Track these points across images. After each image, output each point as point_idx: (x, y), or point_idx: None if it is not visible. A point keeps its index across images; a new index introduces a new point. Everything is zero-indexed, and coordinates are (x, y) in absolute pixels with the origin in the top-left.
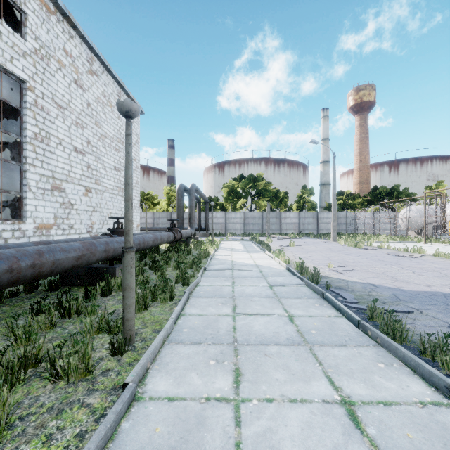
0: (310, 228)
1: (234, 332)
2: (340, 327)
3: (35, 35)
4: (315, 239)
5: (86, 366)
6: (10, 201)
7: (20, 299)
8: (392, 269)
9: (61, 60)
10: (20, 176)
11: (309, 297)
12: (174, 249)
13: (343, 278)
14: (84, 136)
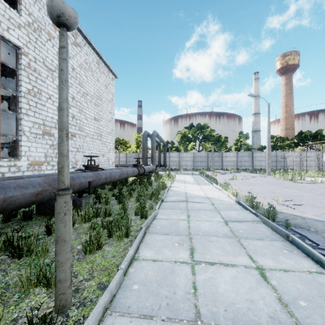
0: (246, 165)
1: (195, 295)
2: None
3: (28, 11)
4: (251, 173)
5: None
6: (11, 143)
7: None
8: None
9: (51, 33)
10: (16, 123)
11: (271, 238)
12: (139, 182)
13: (297, 214)
14: (70, 93)
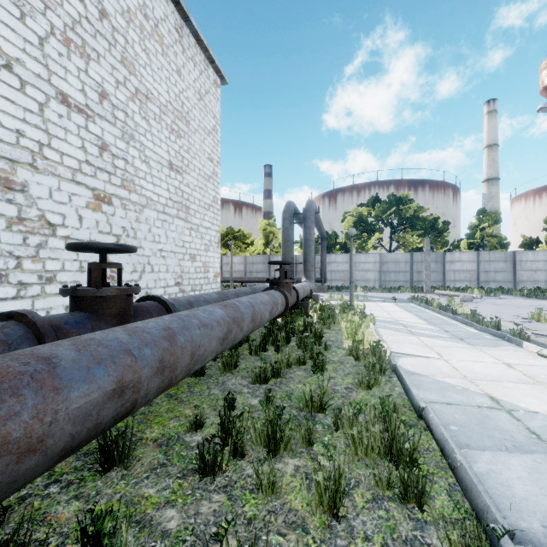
0: (499, 279)
1: None
2: None
3: None
4: (535, 300)
5: None
6: None
7: None
8: None
9: None
10: None
11: None
12: (285, 332)
13: None
14: (91, 78)
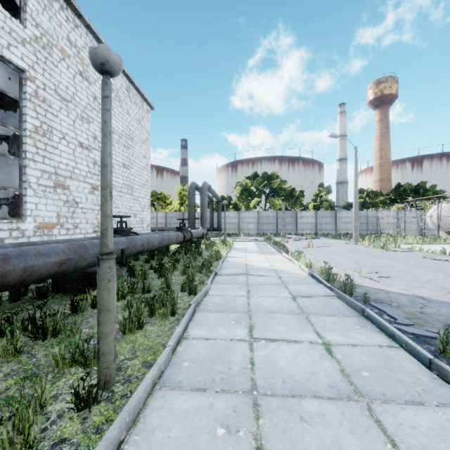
0: (328, 228)
1: (252, 370)
2: (402, 366)
3: (36, 22)
4: (334, 240)
5: (26, 439)
6: (11, 199)
7: (0, 310)
8: (437, 276)
9: (65, 50)
10: (19, 171)
11: (345, 314)
12: (184, 251)
13: (381, 288)
14: (90, 131)
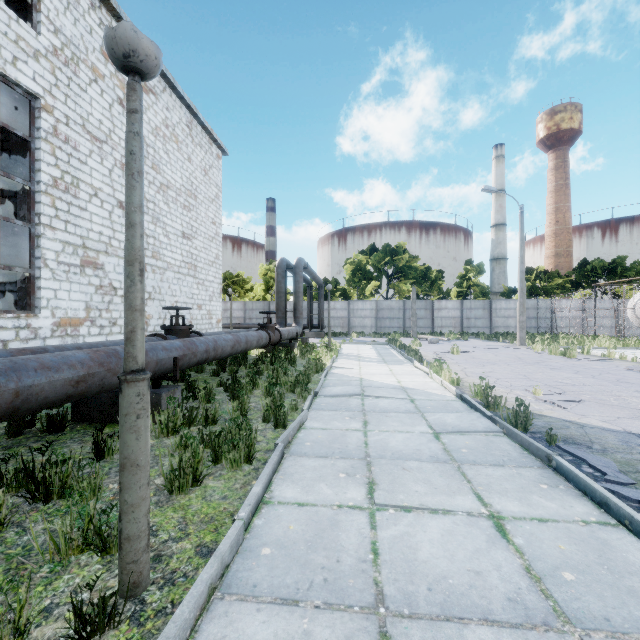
0: (479, 325)
1: (375, 564)
2: (630, 562)
3: (54, 26)
4: (489, 342)
5: None
6: (20, 283)
7: None
8: None
9: (97, 68)
10: (30, 243)
11: (520, 462)
12: (269, 358)
13: (571, 419)
14: None
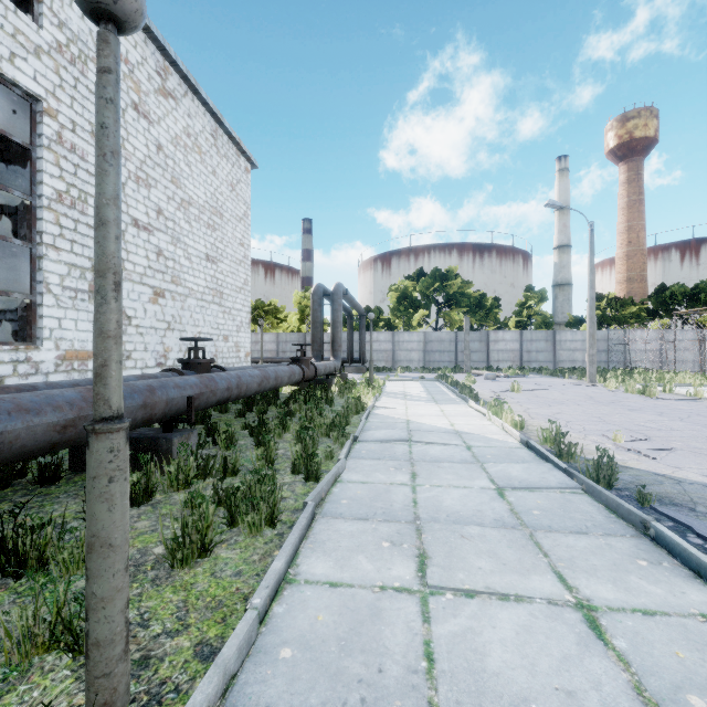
0: (541, 359)
1: (430, 677)
2: None
3: (59, 19)
4: (553, 378)
5: None
6: (21, 311)
7: None
8: None
9: None
10: (30, 266)
11: (608, 529)
12: (303, 396)
13: (663, 472)
14: (152, 201)
